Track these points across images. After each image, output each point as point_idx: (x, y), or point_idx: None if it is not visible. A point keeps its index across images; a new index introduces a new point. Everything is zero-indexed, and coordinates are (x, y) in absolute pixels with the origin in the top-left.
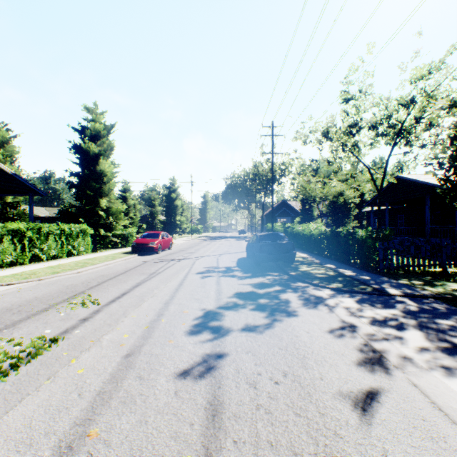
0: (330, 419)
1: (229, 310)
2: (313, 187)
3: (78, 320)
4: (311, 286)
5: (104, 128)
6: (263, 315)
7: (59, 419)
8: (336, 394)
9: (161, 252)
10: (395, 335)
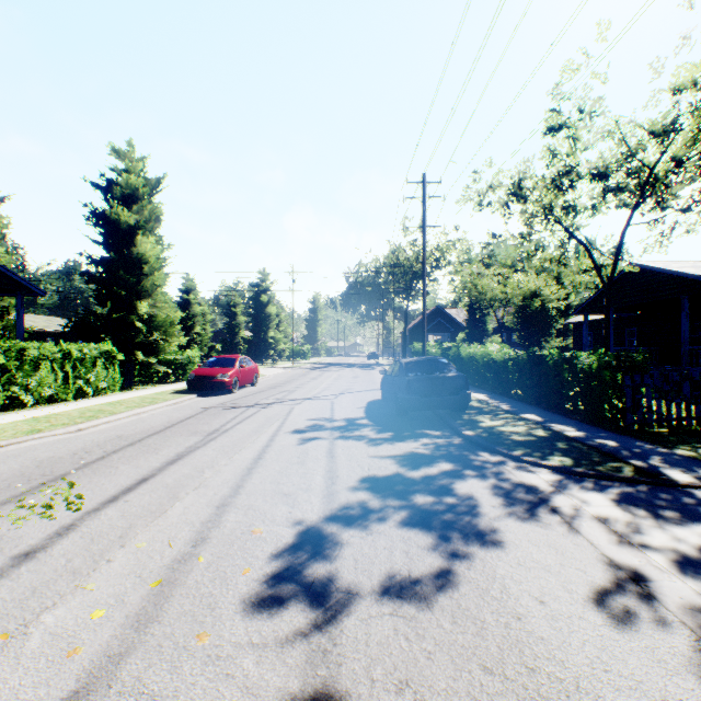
0: None
1: (352, 528)
2: (488, 283)
3: (8, 559)
4: (511, 462)
5: (145, 183)
6: (426, 541)
7: None
8: None
9: (238, 390)
10: None
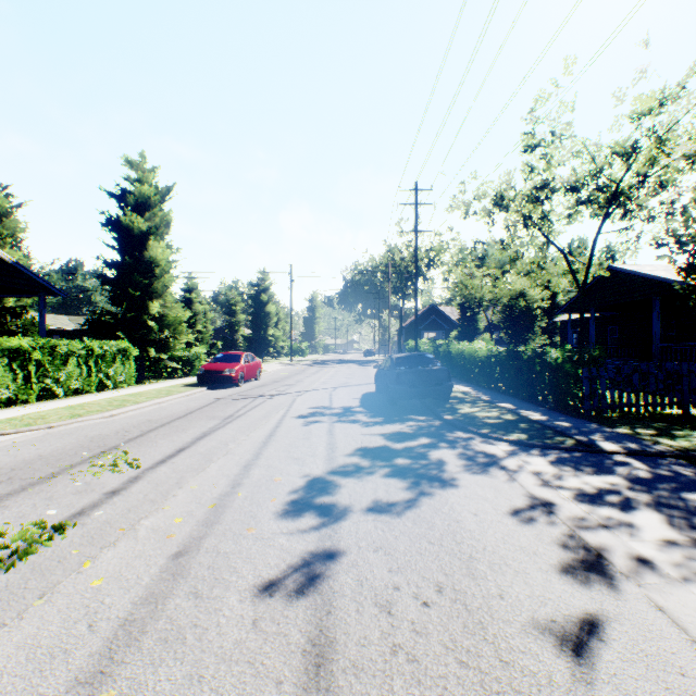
0: (521, 673)
1: (347, 478)
2: (478, 284)
3: (102, 494)
4: (478, 438)
5: (156, 192)
6: (402, 485)
7: (50, 672)
8: (528, 625)
9: (243, 384)
10: (619, 520)
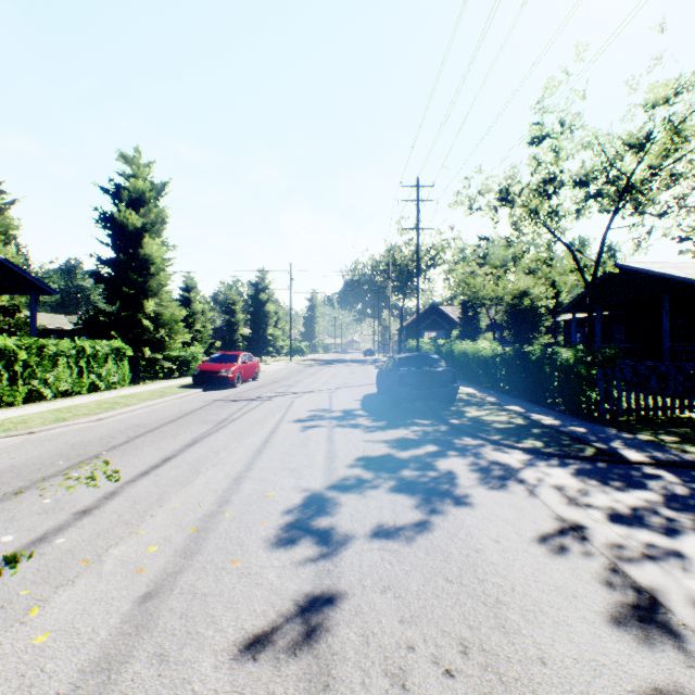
0: None
1: (349, 493)
2: (480, 282)
3: (71, 514)
4: (489, 445)
5: (151, 188)
6: (409, 502)
7: None
8: None
9: (240, 385)
10: (666, 549)
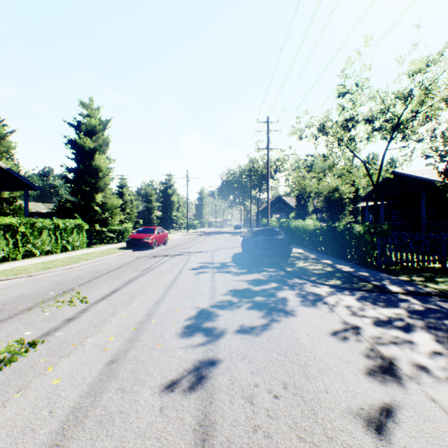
0: (341, 446)
1: (224, 310)
2: (308, 183)
3: (62, 321)
4: (309, 283)
5: (100, 123)
6: (259, 314)
7: (22, 445)
8: (345, 412)
9: (156, 247)
10: (403, 338)
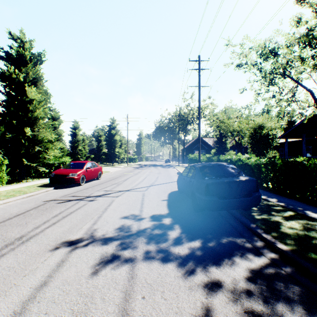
0: None
1: None
2: (231, 122)
3: None
4: None
5: (31, 56)
6: None
7: None
8: None
9: (86, 182)
10: None
